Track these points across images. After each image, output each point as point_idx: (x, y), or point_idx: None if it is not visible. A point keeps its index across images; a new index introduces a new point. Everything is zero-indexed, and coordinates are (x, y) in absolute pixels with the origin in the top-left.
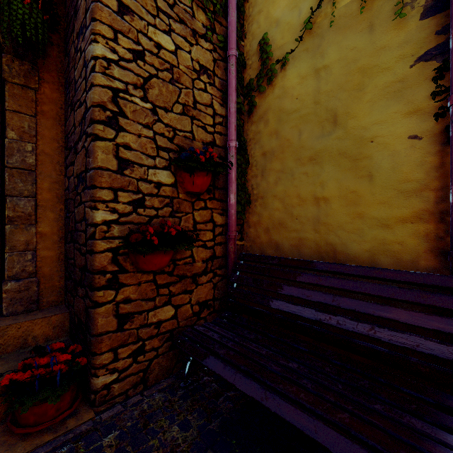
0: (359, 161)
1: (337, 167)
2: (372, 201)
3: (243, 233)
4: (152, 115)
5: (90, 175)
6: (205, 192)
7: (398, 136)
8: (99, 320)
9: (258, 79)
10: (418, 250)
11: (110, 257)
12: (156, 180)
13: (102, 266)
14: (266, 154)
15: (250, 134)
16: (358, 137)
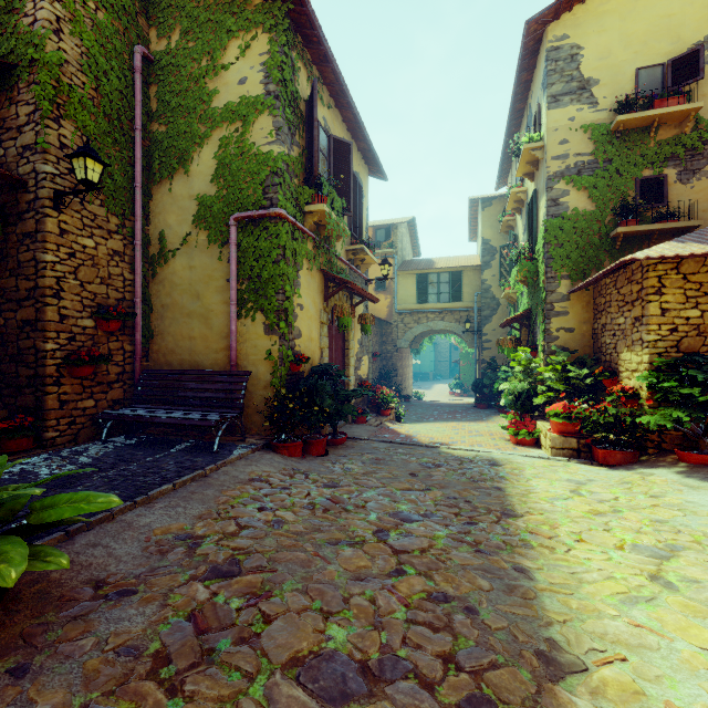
0: (208, 320)
1: (199, 321)
2: (212, 340)
3: (149, 357)
4: (81, 287)
5: (43, 324)
6: (118, 331)
7: (221, 312)
8: (50, 402)
9: (159, 258)
10: (226, 363)
11: (55, 369)
12: (83, 325)
13: (51, 373)
14: (164, 307)
15: (154, 290)
16: (208, 308)
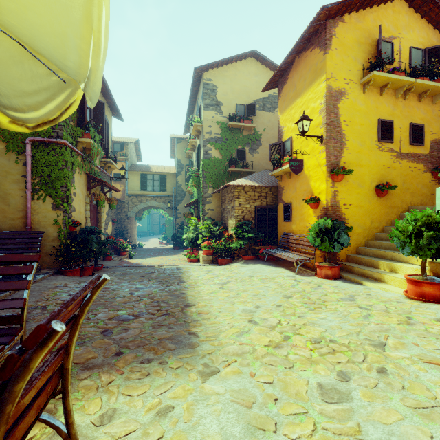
0: (5, 199)
1: None
2: (10, 212)
3: None
4: None
5: None
6: None
7: (17, 195)
8: None
9: None
10: (22, 226)
11: None
12: None
13: None
14: None
15: None
16: (5, 192)
